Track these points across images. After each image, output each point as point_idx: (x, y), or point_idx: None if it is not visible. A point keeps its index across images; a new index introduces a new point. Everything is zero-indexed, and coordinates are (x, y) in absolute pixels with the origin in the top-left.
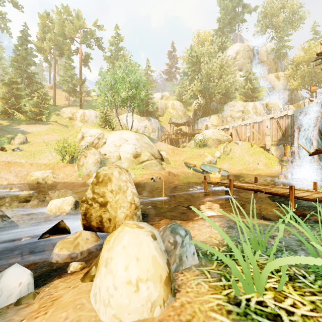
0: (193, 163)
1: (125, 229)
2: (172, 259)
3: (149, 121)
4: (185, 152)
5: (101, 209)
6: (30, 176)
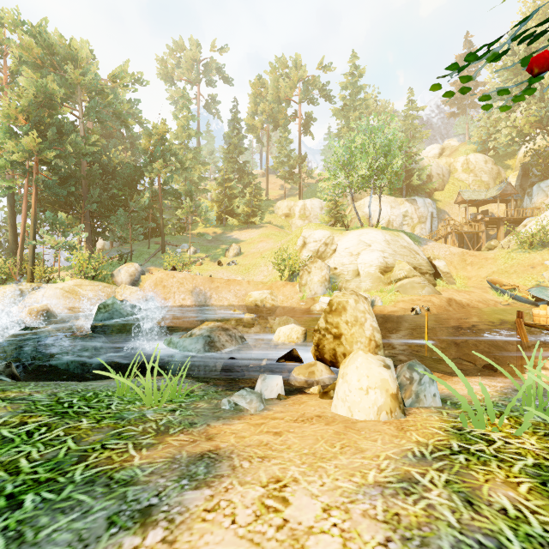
0: (512, 282)
1: (359, 354)
2: (407, 394)
3: (412, 204)
4: (492, 260)
5: (334, 341)
6: (249, 297)
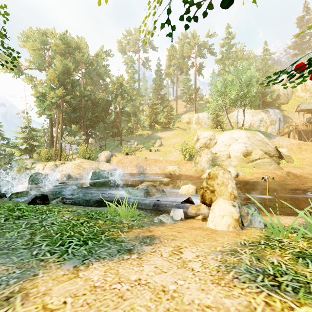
0: None
1: (220, 199)
2: (245, 220)
3: (266, 113)
4: None
5: (211, 194)
6: (166, 169)
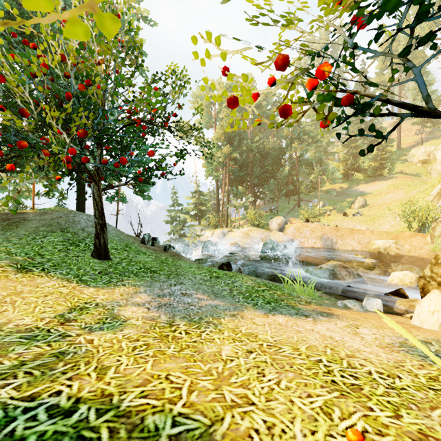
0: None
1: (434, 292)
2: None
3: None
4: None
5: (438, 287)
6: (371, 244)
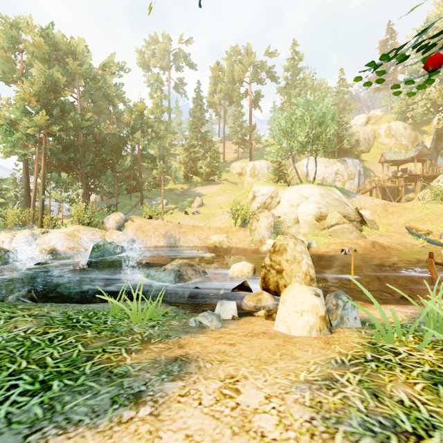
0: (426, 228)
1: (295, 285)
2: (333, 316)
3: (342, 164)
4: (409, 210)
5: (277, 275)
6: (209, 239)
